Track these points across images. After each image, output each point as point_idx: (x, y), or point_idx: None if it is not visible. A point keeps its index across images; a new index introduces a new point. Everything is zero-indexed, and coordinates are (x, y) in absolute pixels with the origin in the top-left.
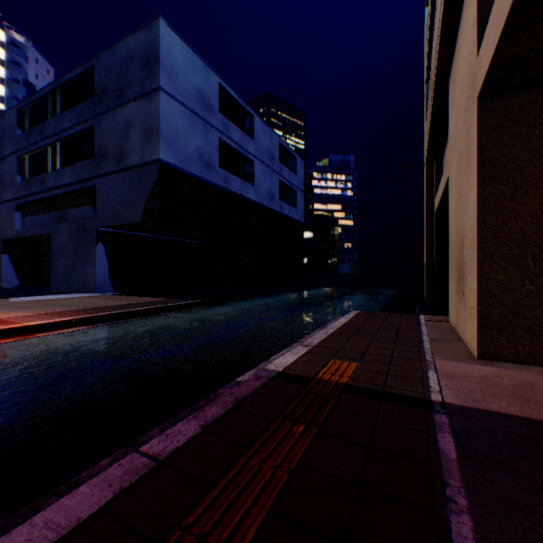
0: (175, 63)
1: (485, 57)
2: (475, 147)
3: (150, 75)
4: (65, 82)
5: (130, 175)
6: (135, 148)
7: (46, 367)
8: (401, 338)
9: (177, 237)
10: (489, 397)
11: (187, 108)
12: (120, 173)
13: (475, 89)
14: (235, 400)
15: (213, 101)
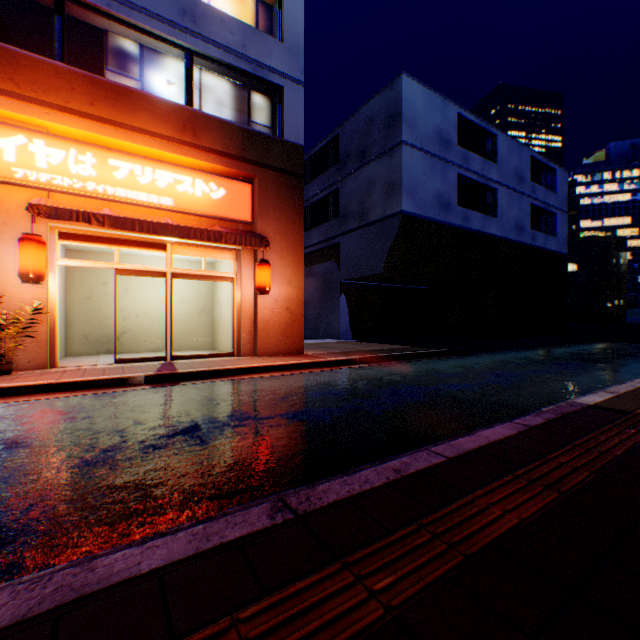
0: (414, 111)
1: None
2: None
3: (391, 132)
4: (312, 155)
5: (371, 229)
6: (376, 204)
7: (376, 386)
8: None
9: (406, 285)
10: None
11: (425, 152)
12: (361, 229)
13: None
14: (560, 413)
15: (450, 135)
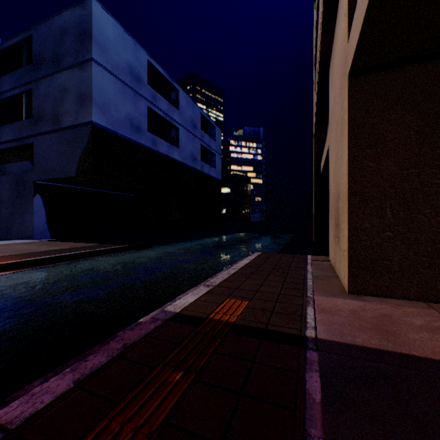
0: (106, 38)
1: (354, 38)
2: (347, 116)
3: (83, 47)
4: (5, 49)
5: (65, 134)
6: (70, 111)
7: None
8: (290, 277)
9: (112, 191)
10: (355, 331)
11: (118, 78)
12: (56, 133)
13: (347, 68)
14: (123, 346)
15: (142, 74)
